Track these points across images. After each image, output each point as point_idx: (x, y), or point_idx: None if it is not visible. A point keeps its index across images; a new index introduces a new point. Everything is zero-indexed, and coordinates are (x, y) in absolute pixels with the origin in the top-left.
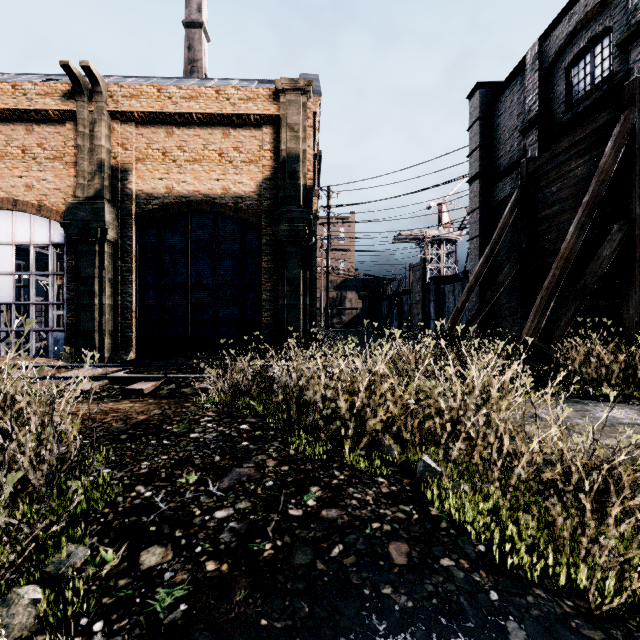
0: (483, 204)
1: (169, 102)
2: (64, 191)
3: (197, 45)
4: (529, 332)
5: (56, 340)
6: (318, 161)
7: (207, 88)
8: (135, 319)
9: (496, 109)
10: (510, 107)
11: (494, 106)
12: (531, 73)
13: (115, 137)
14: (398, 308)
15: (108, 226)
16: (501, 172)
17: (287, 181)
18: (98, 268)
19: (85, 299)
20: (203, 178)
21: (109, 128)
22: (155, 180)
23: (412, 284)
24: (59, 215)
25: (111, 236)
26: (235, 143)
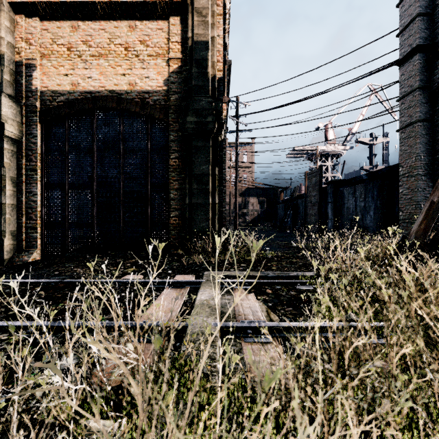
0: (423, 83)
1: None
2: None
3: None
4: None
5: None
6: (227, 71)
7: None
8: (40, 219)
9: None
10: None
11: None
12: None
13: (19, 31)
14: (293, 210)
15: (5, 120)
16: None
17: (194, 70)
18: None
19: None
20: (109, 73)
21: (11, 21)
22: (60, 76)
23: (307, 189)
24: None
25: (11, 132)
26: (141, 36)
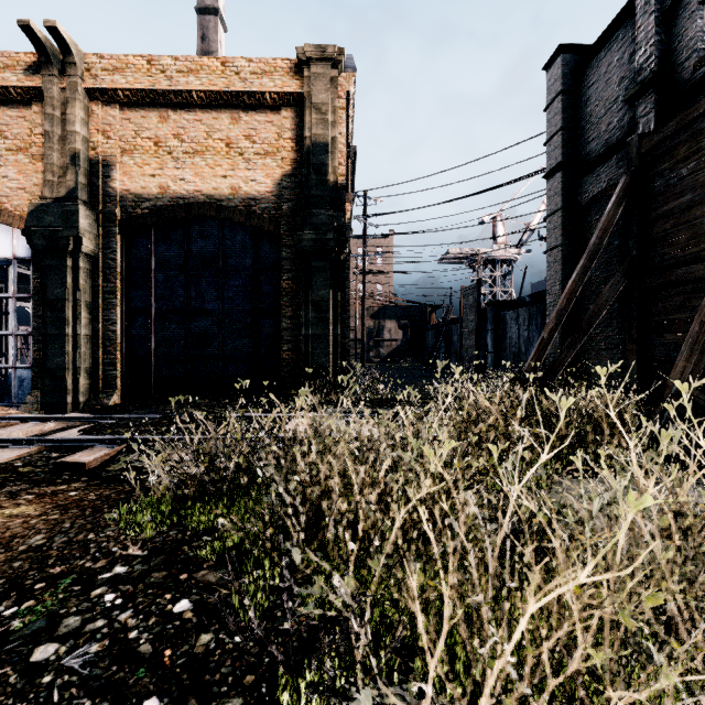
0: (566, 204)
1: (162, 77)
2: (30, 191)
3: (212, 34)
4: (683, 377)
5: (20, 380)
6: (352, 159)
7: (210, 59)
8: (120, 353)
9: (585, 79)
10: (607, 72)
11: (582, 75)
12: (643, 18)
13: (94, 122)
14: (446, 339)
15: (83, 234)
16: (594, 159)
17: (312, 177)
18: (71, 288)
19: (54, 328)
20: (206, 174)
21: (86, 110)
22: (145, 177)
23: (464, 311)
24: (23, 221)
25: (88, 247)
26: (247, 130)
